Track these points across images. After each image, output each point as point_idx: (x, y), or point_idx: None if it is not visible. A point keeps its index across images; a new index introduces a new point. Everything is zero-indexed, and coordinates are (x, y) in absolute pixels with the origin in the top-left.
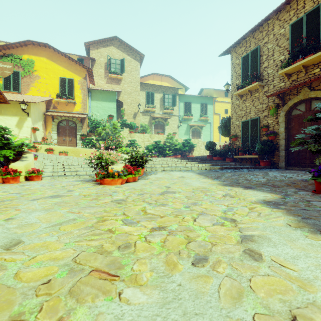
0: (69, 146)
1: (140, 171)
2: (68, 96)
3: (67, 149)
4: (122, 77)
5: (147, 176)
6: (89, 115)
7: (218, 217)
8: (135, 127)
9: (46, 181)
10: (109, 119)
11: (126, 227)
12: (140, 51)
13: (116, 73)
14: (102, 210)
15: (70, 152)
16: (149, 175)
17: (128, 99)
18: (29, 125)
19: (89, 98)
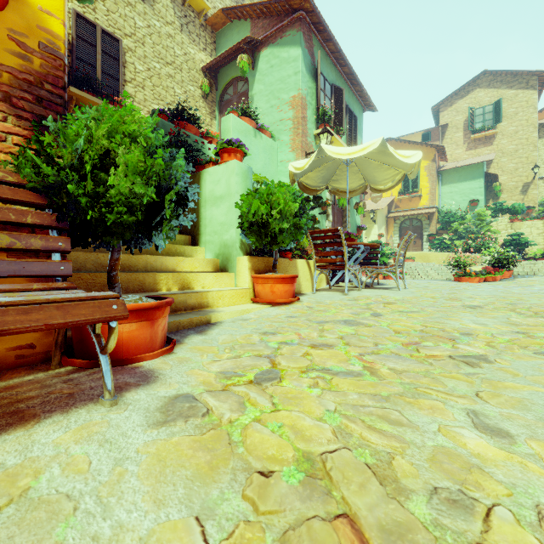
0: (413, 251)
1: (502, 273)
2: (412, 189)
3: (414, 254)
4: (497, 132)
5: (514, 278)
6: (439, 207)
7: (542, 292)
8: (522, 210)
9: (411, 280)
10: (471, 206)
11: (472, 288)
12: (537, 70)
13: (483, 130)
14: (460, 286)
15: (417, 258)
16: (517, 278)
17: (509, 163)
18: (376, 232)
19: (439, 183)
